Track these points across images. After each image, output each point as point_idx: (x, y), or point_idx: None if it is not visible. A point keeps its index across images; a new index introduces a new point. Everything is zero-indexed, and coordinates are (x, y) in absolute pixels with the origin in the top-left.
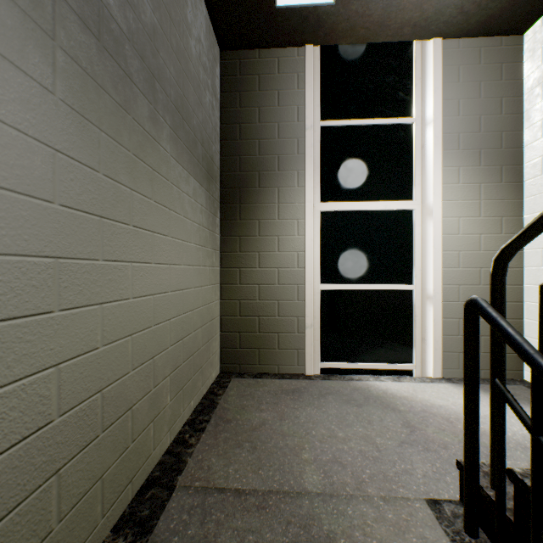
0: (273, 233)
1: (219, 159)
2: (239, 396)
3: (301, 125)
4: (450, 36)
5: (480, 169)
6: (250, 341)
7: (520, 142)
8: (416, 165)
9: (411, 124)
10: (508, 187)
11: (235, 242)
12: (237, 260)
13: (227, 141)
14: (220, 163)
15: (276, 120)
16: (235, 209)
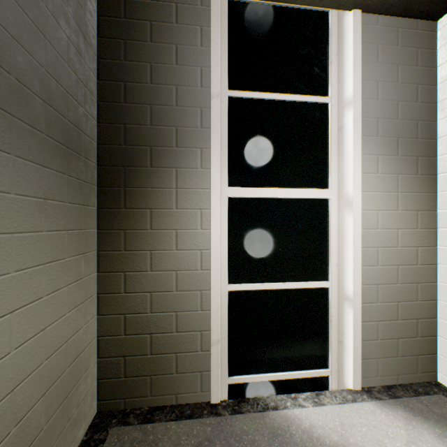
0: (170, 226)
1: (95, 127)
2: None
3: (205, 91)
4: (370, 10)
5: (398, 158)
6: (139, 367)
7: (434, 132)
8: (332, 149)
9: (327, 104)
10: (423, 179)
11: (118, 237)
12: (121, 261)
13: (107, 103)
14: (96, 131)
15: (173, 81)
16: (118, 194)
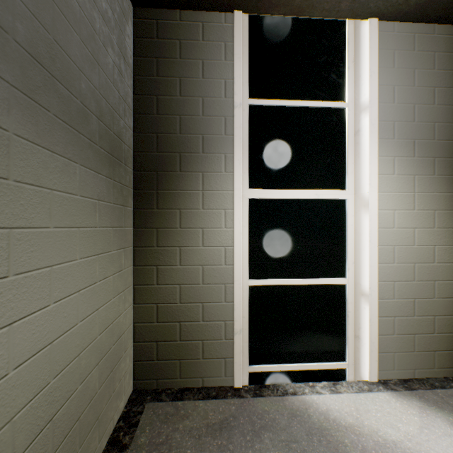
0: (197, 225)
1: (131, 136)
2: (151, 448)
3: (229, 101)
4: (386, 18)
5: (414, 160)
6: (170, 351)
7: (451, 134)
8: (349, 152)
9: (344, 108)
10: (440, 179)
11: (151, 235)
12: (153, 256)
13: (142, 115)
14: (133, 140)
15: (200, 93)
16: (151, 196)
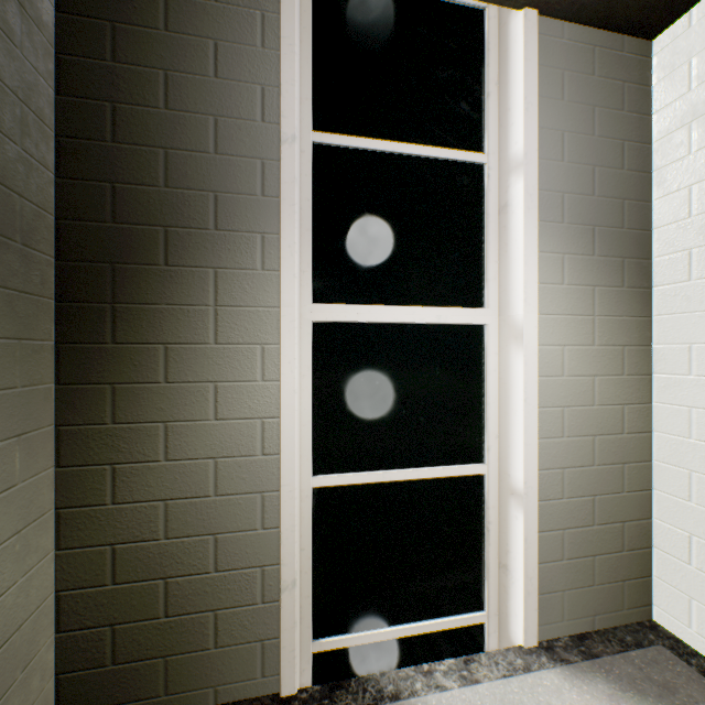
0: (203, 376)
1: (50, 184)
2: None
3: (271, 130)
4: (552, 12)
5: (594, 260)
6: (143, 642)
7: (648, 220)
8: (490, 241)
9: (482, 165)
10: (632, 294)
11: (100, 398)
12: (105, 443)
13: (78, 139)
14: (55, 194)
15: (210, 108)
16: (100, 316)
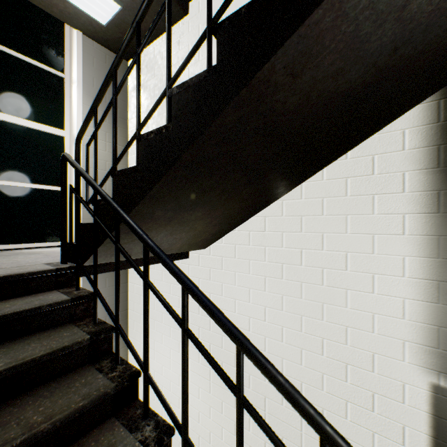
0: None
1: None
2: None
3: None
4: None
5: None
6: None
7: (127, 306)
8: None
9: None
10: None
11: None
12: None
13: None
14: None
15: None
16: None
